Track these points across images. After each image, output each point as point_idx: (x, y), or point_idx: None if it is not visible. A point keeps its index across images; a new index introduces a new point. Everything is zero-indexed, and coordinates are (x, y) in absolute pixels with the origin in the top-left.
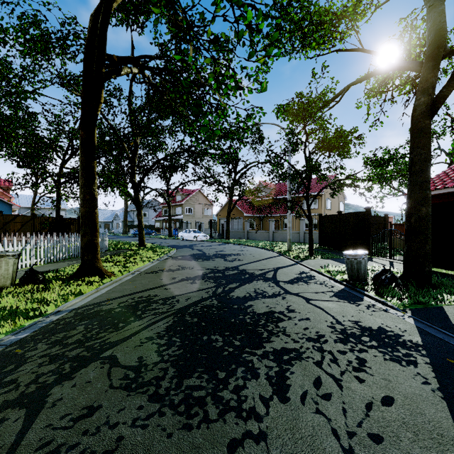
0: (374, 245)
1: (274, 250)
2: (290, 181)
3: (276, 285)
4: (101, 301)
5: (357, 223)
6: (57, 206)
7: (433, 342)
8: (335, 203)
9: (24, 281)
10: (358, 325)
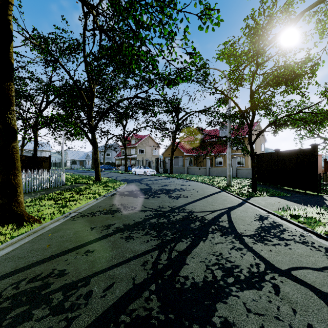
0: (322, 183)
1: (214, 185)
2: (230, 122)
3: (243, 245)
4: None
5: (300, 160)
6: (35, 147)
7: None
8: (258, 145)
9: None
10: None
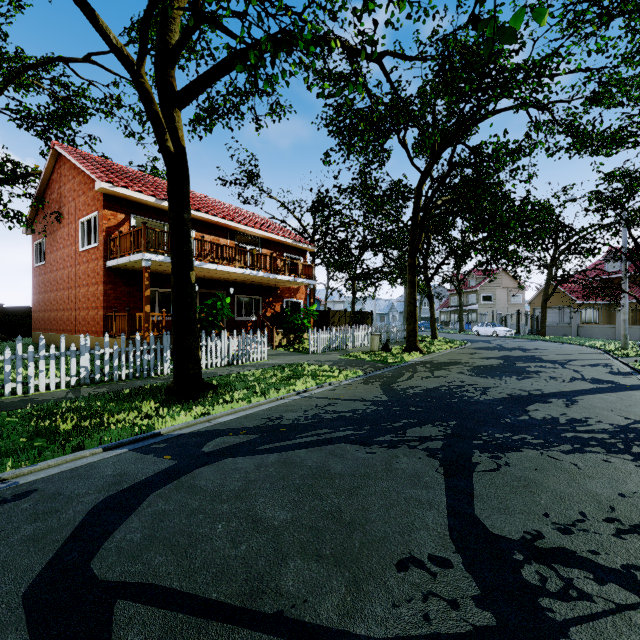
0: None
1: (604, 349)
2: (625, 263)
3: (559, 365)
4: (429, 360)
5: None
6: (353, 301)
7: (637, 385)
8: None
9: (384, 349)
10: (595, 378)
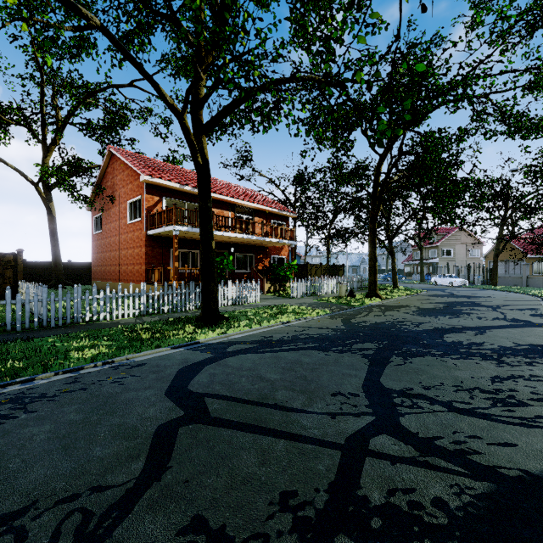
0: None
1: None
2: None
3: (492, 309)
4: (385, 304)
5: None
6: (327, 256)
7: None
8: None
9: (349, 295)
10: (514, 318)
